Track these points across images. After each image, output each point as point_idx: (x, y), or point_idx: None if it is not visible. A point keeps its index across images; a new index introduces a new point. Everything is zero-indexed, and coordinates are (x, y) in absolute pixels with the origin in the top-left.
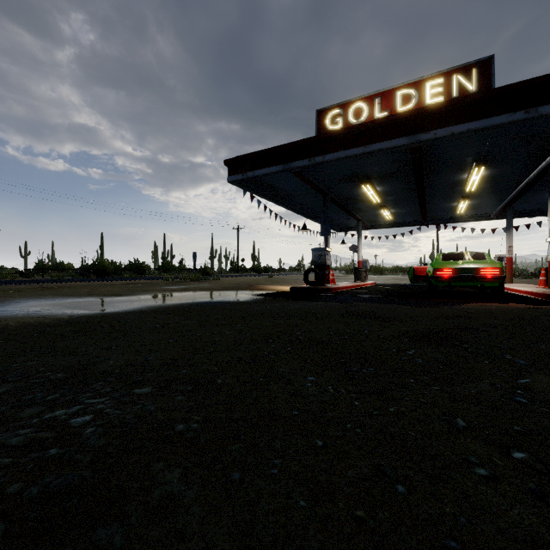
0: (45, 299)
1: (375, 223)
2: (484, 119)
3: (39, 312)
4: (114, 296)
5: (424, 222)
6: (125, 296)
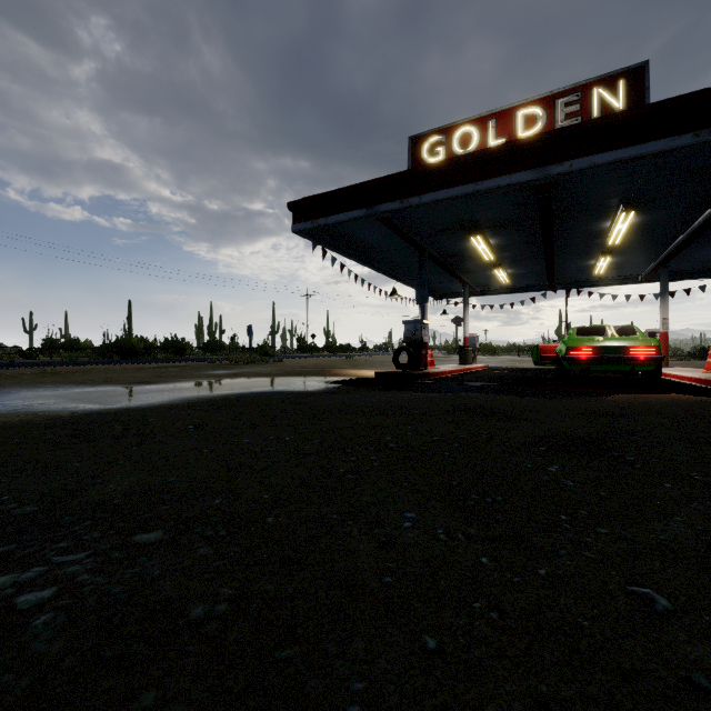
0: (44, 388)
1: (487, 288)
2: (637, 144)
3: (32, 407)
4: (139, 385)
5: (551, 286)
6: (153, 383)
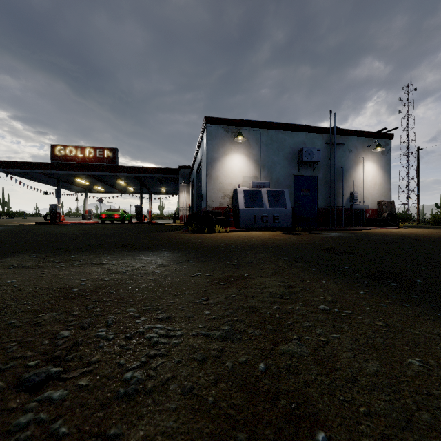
0: None
1: (99, 190)
2: (104, 172)
3: None
4: None
5: (123, 192)
6: None
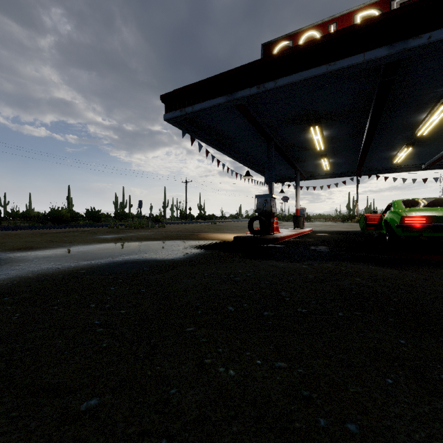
0: None
1: (311, 174)
2: None
3: None
4: (15, 251)
5: (358, 172)
6: (32, 250)
